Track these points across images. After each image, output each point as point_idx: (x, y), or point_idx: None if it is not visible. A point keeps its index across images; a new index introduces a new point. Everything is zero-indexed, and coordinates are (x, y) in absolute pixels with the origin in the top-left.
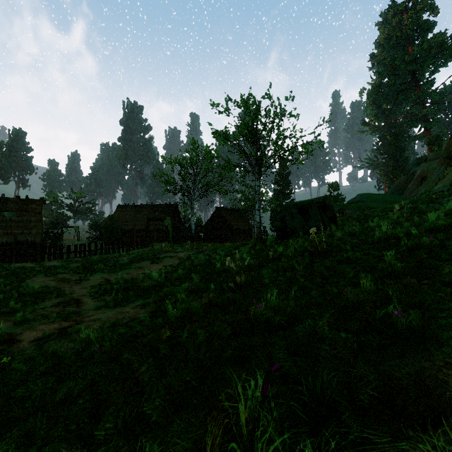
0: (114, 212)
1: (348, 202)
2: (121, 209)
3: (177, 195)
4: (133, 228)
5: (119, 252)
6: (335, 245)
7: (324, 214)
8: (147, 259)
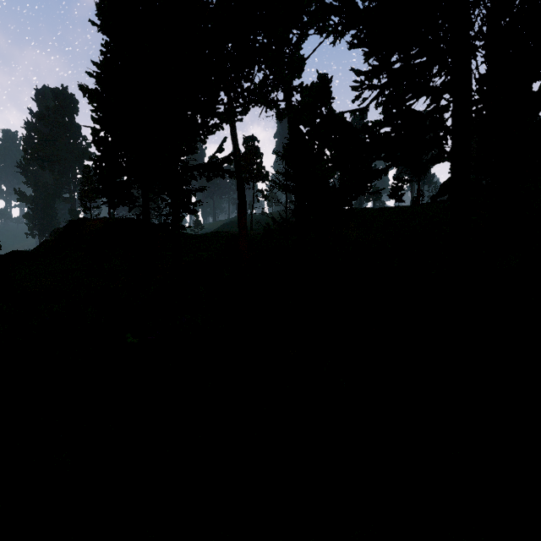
0: None
1: (6, 255)
2: None
3: None
4: None
5: None
6: None
7: None
8: None
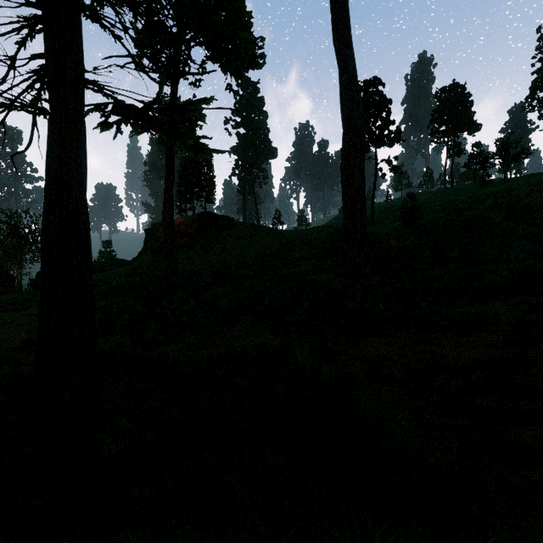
0: None
1: (101, 263)
2: None
3: None
4: None
5: None
6: None
7: None
8: None
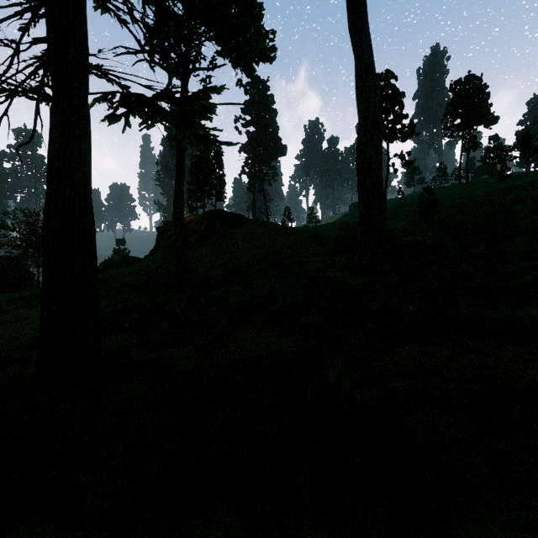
0: None
1: (115, 261)
2: None
3: None
4: None
5: None
6: None
7: None
8: None
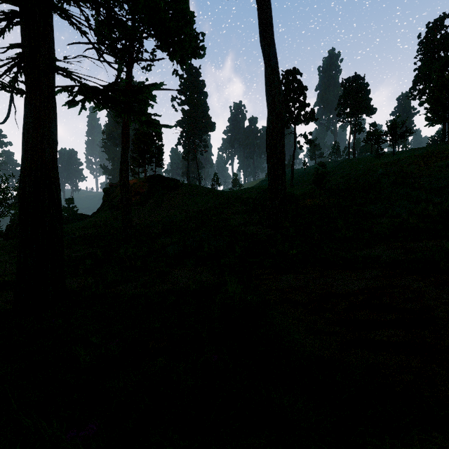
0: None
1: (65, 217)
2: None
3: None
4: None
5: None
6: None
7: None
8: None
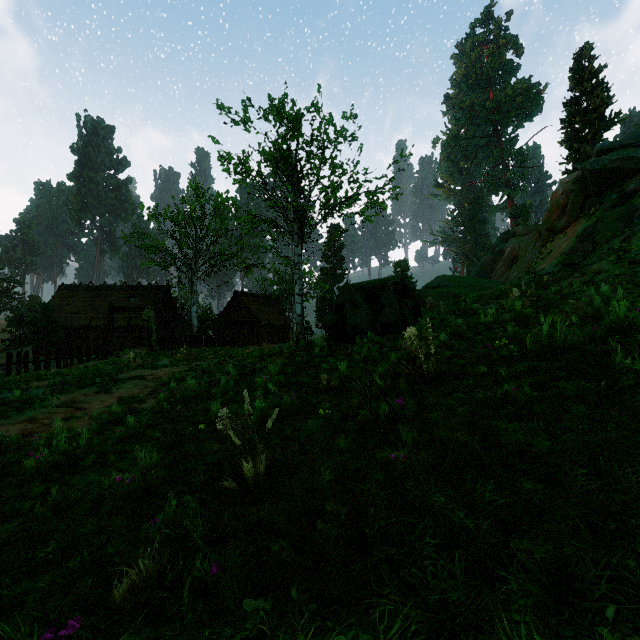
0: (53, 296)
1: (424, 287)
2: (67, 291)
3: (168, 271)
4: (88, 324)
5: (48, 368)
6: (444, 358)
7: (403, 302)
8: (91, 384)
